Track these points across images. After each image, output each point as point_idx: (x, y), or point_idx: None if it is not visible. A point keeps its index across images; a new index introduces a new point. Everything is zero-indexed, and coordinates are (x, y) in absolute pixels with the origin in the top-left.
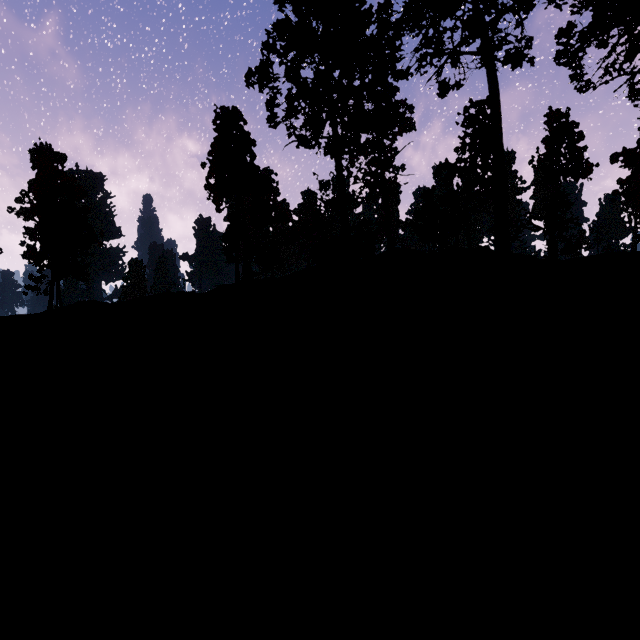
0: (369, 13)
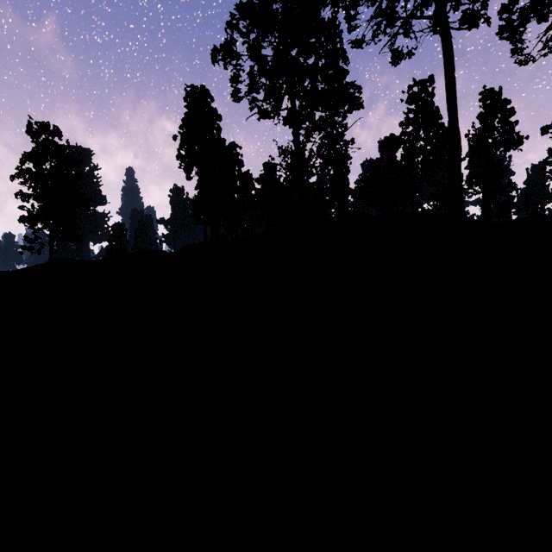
0: None
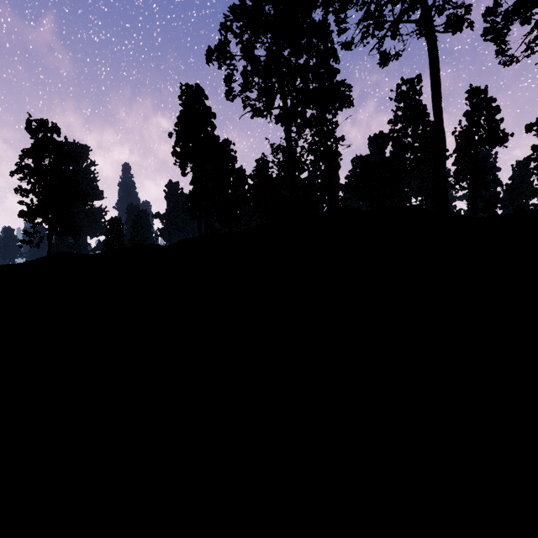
0: None
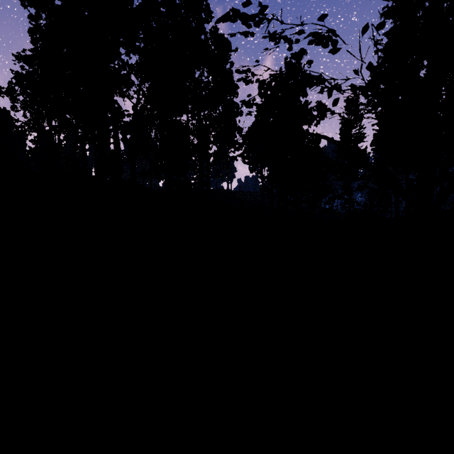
0: None
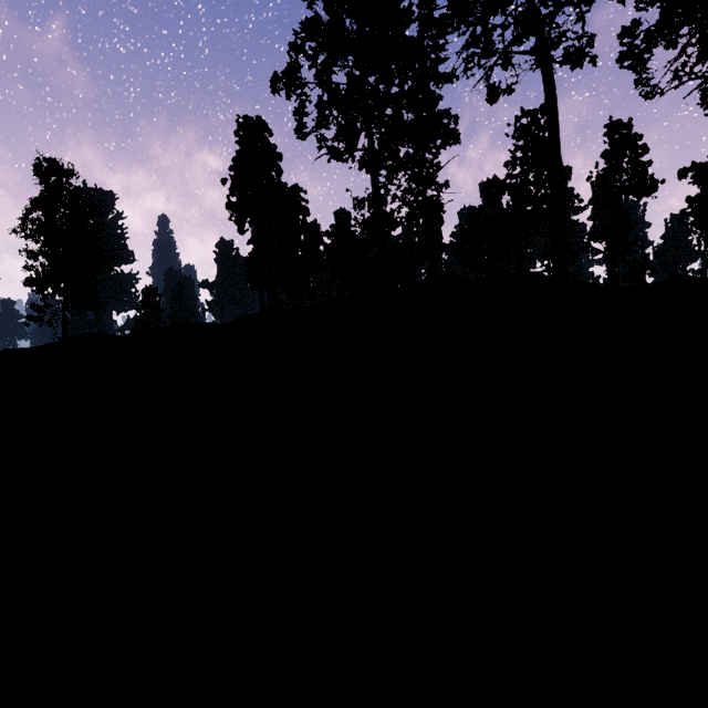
0: (409, 11)
